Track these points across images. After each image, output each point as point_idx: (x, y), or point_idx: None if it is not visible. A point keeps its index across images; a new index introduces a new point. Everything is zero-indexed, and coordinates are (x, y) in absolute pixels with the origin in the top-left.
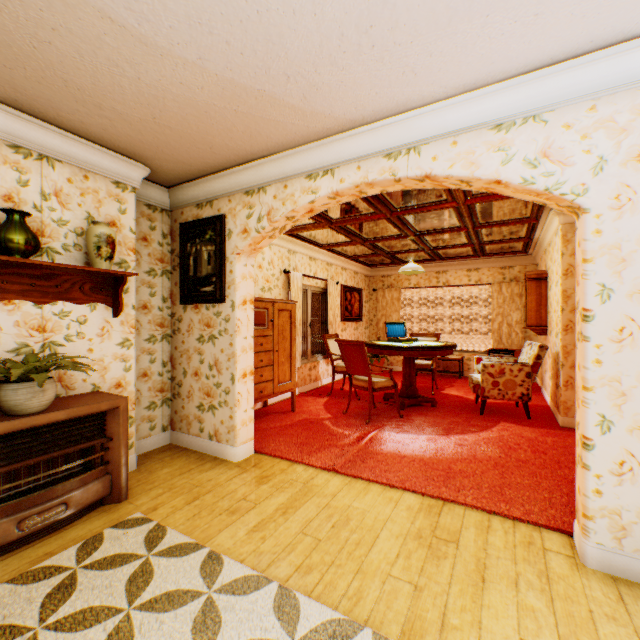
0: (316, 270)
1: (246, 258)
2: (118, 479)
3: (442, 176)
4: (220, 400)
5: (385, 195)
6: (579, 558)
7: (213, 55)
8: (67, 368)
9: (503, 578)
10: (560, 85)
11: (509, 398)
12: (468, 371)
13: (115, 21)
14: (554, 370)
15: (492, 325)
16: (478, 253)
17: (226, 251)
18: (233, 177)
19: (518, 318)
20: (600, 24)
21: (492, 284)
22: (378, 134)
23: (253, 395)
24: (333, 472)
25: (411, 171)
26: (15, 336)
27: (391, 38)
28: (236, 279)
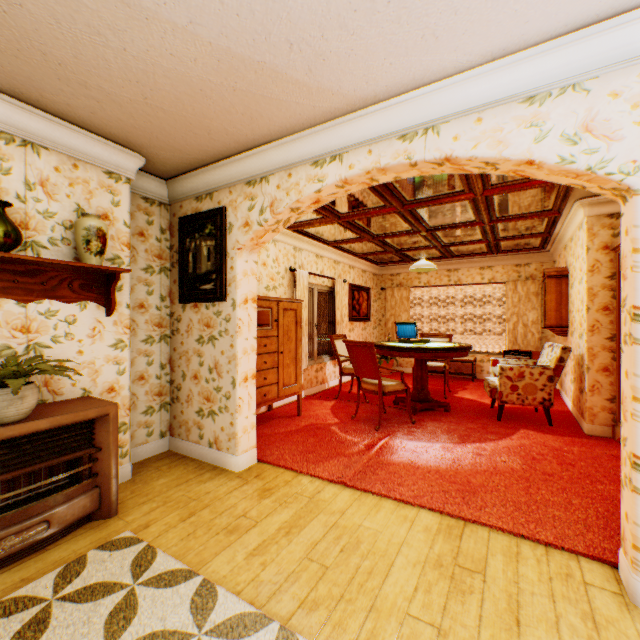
0: (323, 268)
1: (248, 254)
2: (108, 493)
3: (464, 158)
4: (220, 405)
5: (397, 186)
6: (628, 596)
7: (205, 18)
8: (49, 372)
9: (541, 621)
10: (606, 46)
11: (529, 403)
12: (481, 373)
13: None
14: (577, 373)
15: (506, 325)
16: (492, 250)
17: (226, 246)
18: (234, 166)
19: (534, 318)
20: None
21: (507, 282)
22: (392, 113)
23: (255, 400)
24: (341, 485)
25: (429, 153)
26: None
27: None
28: (237, 276)
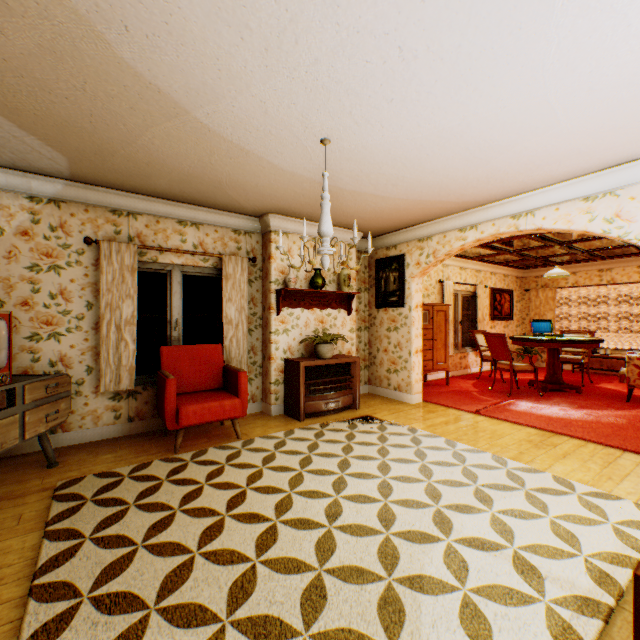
0: (465, 277)
1: (417, 279)
2: (355, 397)
3: (549, 229)
4: (401, 366)
5: None
6: None
7: (413, 195)
8: (339, 339)
9: (578, 458)
10: (624, 176)
11: None
12: None
13: (375, 195)
14: None
15: None
16: None
17: (405, 276)
18: (410, 232)
19: None
20: (637, 151)
21: None
22: (505, 206)
23: (421, 365)
24: (477, 414)
25: (528, 226)
26: (314, 325)
27: (505, 177)
28: (411, 293)
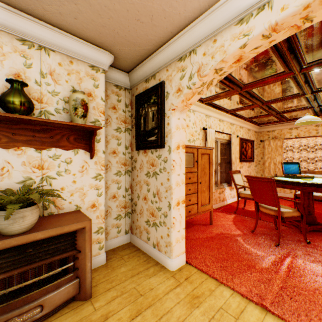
0: (223, 128)
1: (179, 113)
2: (84, 282)
3: None
4: (160, 220)
5: (303, 47)
6: None
7: None
8: (41, 199)
9: None
10: None
11: None
12: None
13: None
14: None
15: None
16: None
17: (164, 109)
18: (169, 49)
19: None
20: None
21: None
22: None
23: (184, 218)
24: (262, 307)
25: None
26: (22, 172)
27: None
28: (171, 129)
